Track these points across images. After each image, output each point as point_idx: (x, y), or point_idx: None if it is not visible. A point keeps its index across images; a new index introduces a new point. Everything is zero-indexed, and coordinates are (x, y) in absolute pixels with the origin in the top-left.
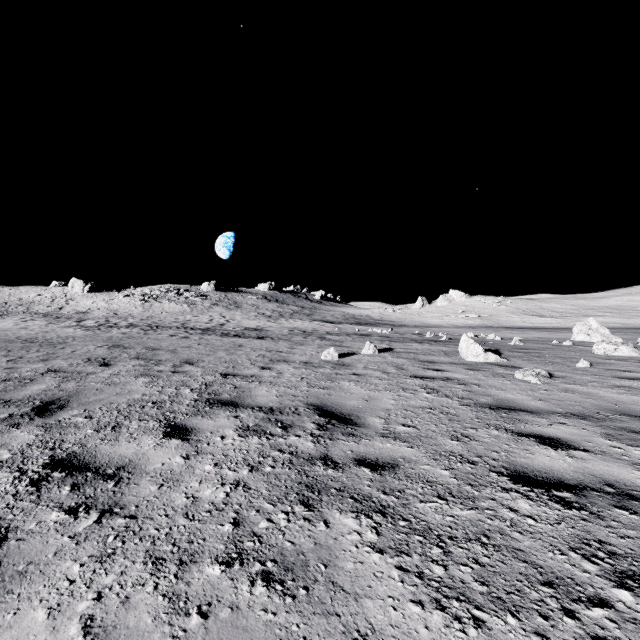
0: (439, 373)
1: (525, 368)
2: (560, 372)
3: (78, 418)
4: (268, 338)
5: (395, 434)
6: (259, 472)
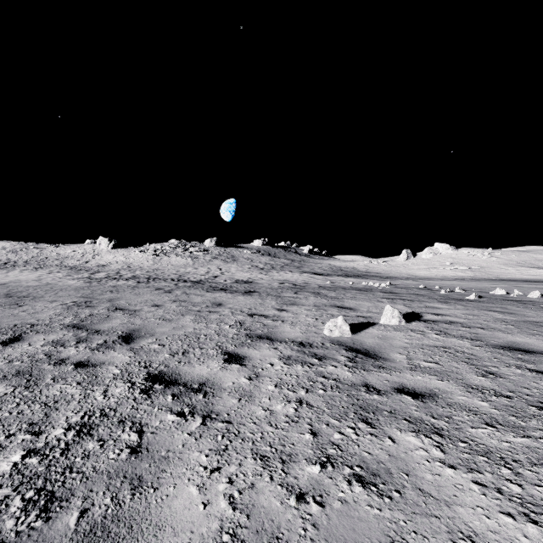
0: None
1: None
2: None
3: None
4: (255, 293)
5: None
6: None
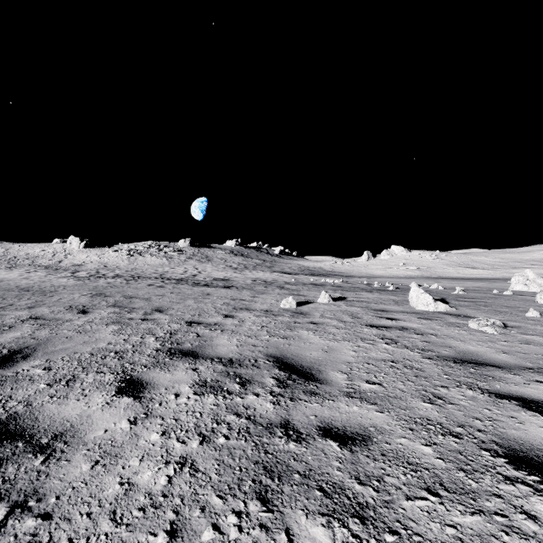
0: (393, 322)
1: (478, 318)
2: (512, 322)
3: (37, 369)
4: (233, 287)
5: (361, 393)
6: (211, 445)
